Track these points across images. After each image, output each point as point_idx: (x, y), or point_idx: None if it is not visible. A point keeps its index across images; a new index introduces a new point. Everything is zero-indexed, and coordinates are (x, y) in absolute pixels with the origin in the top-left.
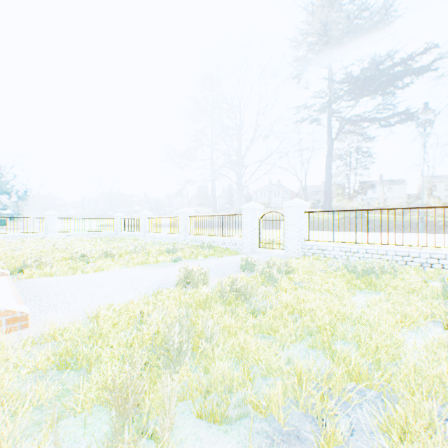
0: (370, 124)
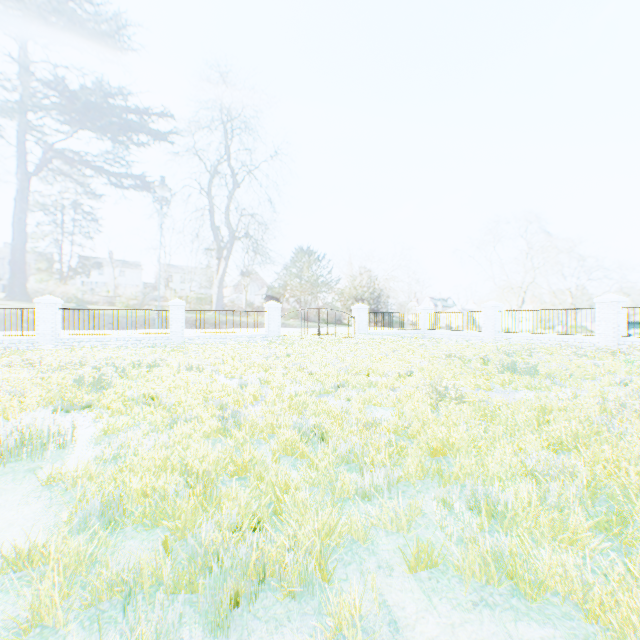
0: (67, 188)
